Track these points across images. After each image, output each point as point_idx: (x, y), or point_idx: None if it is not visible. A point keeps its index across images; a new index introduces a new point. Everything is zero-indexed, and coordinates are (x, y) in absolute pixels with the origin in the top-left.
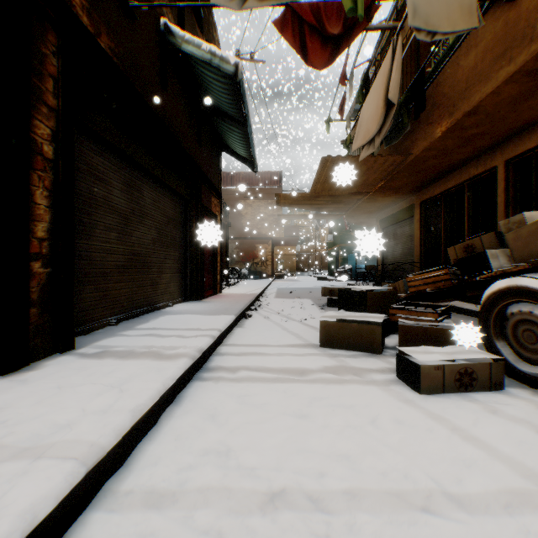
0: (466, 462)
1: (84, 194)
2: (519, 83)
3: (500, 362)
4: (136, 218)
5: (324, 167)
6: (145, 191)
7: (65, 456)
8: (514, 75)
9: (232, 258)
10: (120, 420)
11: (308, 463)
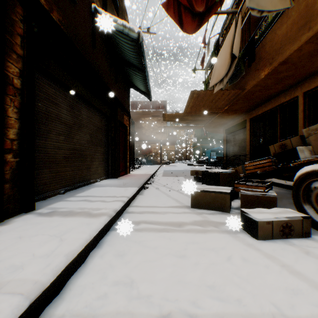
0: (294, 291)
1: (43, 112)
2: (315, 43)
3: (308, 219)
4: (77, 128)
5: (192, 97)
6: (82, 111)
7: (15, 292)
8: (311, 38)
9: (136, 152)
10: (57, 262)
11: (186, 292)
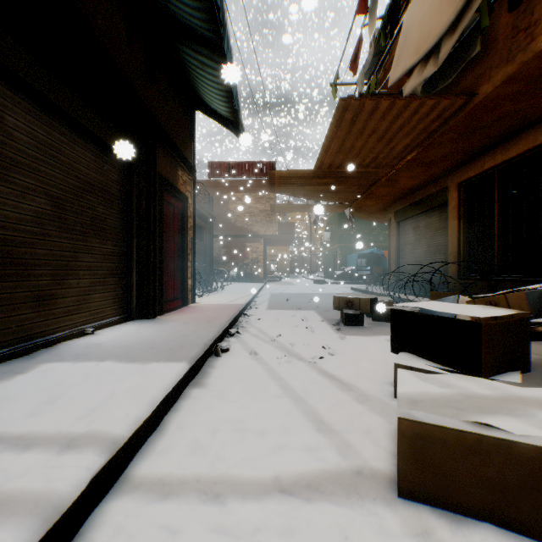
0: None
1: None
2: None
3: None
4: None
5: (338, 123)
6: (9, 115)
7: None
8: None
9: (219, 258)
10: None
11: None
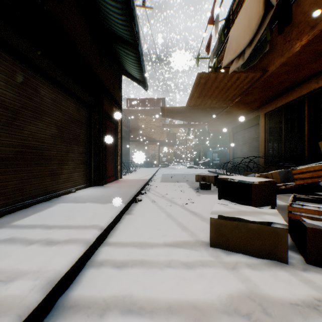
0: None
1: None
2: None
3: None
4: (30, 114)
5: (198, 83)
6: (42, 90)
7: None
8: None
9: (133, 154)
10: None
11: None
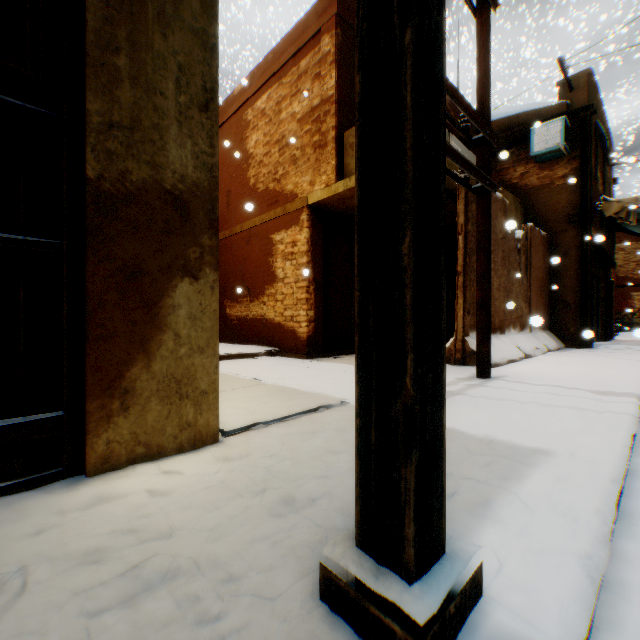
0: None
1: None
2: None
3: None
4: None
5: None
6: None
7: None
8: None
9: None
10: None
11: None
